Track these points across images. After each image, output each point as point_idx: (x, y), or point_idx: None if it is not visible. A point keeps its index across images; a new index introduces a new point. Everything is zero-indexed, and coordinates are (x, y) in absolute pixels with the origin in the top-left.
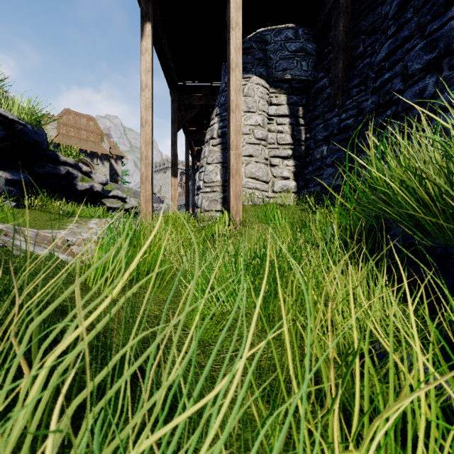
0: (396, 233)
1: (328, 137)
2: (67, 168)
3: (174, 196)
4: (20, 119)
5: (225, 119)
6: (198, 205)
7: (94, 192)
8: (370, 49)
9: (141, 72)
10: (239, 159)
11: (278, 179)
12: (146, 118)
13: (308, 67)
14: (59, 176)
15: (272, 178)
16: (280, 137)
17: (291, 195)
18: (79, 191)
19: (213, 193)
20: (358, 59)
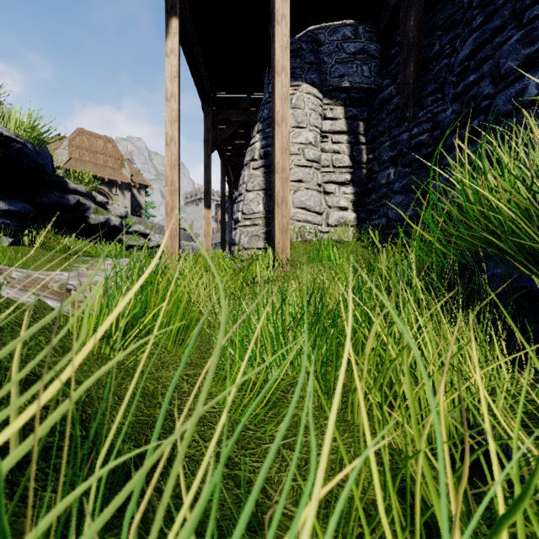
0: (496, 273)
1: (395, 157)
2: (76, 197)
3: (207, 232)
4: (17, 136)
5: (268, 136)
6: (236, 241)
7: (111, 227)
8: (449, 47)
9: (166, 78)
10: (286, 185)
11: (334, 210)
12: (172, 135)
13: (370, 72)
14: (67, 207)
15: (327, 208)
16: (336, 159)
17: (350, 229)
18: (92, 225)
19: (254, 227)
20: (433, 60)
